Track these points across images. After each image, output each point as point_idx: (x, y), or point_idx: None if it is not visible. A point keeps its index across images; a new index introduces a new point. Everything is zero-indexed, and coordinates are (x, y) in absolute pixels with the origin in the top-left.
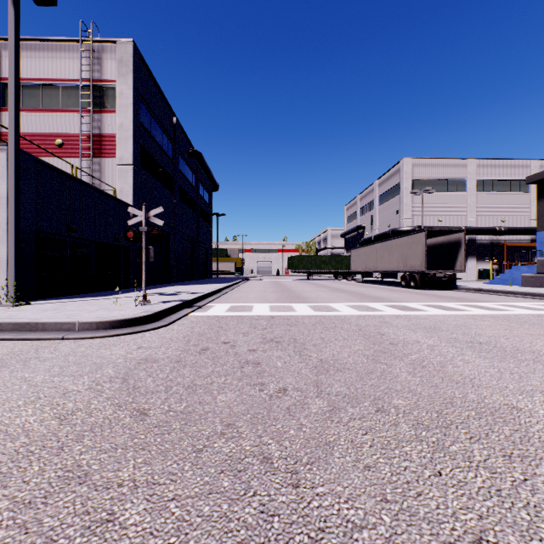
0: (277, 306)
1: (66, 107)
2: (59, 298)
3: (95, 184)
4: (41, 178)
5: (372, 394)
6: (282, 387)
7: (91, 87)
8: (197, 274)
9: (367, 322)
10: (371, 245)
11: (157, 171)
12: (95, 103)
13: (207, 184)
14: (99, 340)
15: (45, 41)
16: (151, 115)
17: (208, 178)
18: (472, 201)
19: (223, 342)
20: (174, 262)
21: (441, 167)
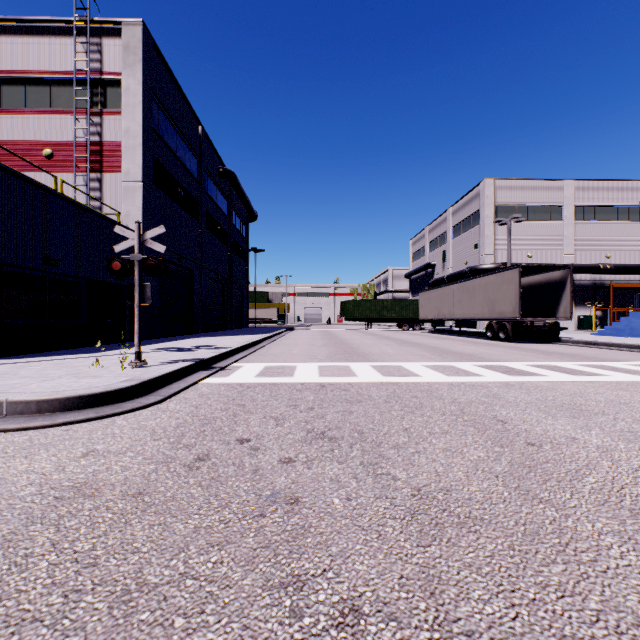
0: (329, 367)
1: (57, 107)
2: (29, 356)
3: (94, 207)
4: (3, 189)
5: (586, 639)
6: (348, 597)
7: (88, 81)
8: (230, 323)
9: (467, 396)
10: (446, 286)
11: (177, 192)
12: (94, 102)
13: (243, 212)
14: (30, 434)
15: (29, 22)
16: (169, 120)
17: (244, 204)
18: (569, 233)
19: (237, 441)
20: (200, 307)
21: (531, 190)
